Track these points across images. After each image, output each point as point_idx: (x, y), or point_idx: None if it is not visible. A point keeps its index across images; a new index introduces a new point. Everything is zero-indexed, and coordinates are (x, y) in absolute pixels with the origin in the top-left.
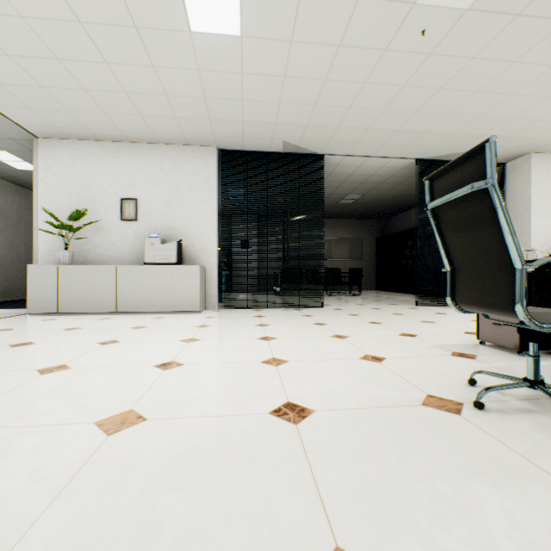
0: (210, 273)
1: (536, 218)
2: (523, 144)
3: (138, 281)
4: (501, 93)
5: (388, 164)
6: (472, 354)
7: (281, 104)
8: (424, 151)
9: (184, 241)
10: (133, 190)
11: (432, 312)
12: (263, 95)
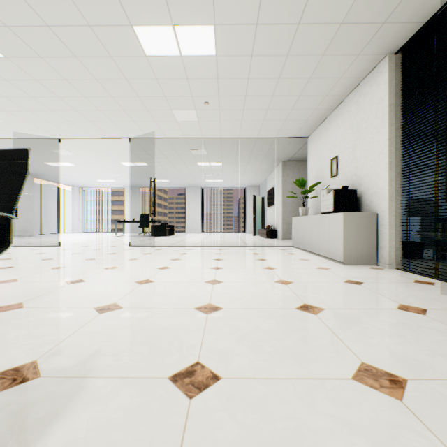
0: (381, 220)
1: None
2: None
3: (316, 228)
4: None
5: None
6: None
7: None
8: None
9: (362, 186)
10: (336, 149)
11: None
12: (295, 1)
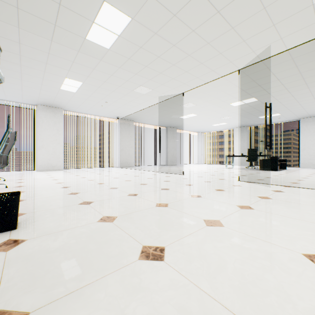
0: None
1: None
2: None
3: None
4: None
5: None
6: None
7: None
8: None
9: None
10: None
11: None
12: None
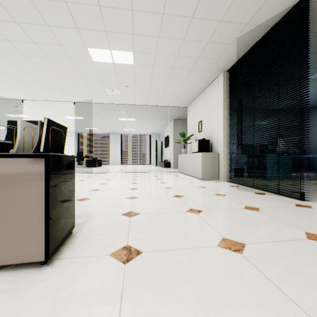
0: (220, 156)
1: None
2: None
3: (190, 161)
4: None
5: None
6: None
7: (185, 38)
8: None
9: (212, 138)
10: (201, 117)
11: None
12: (175, 47)
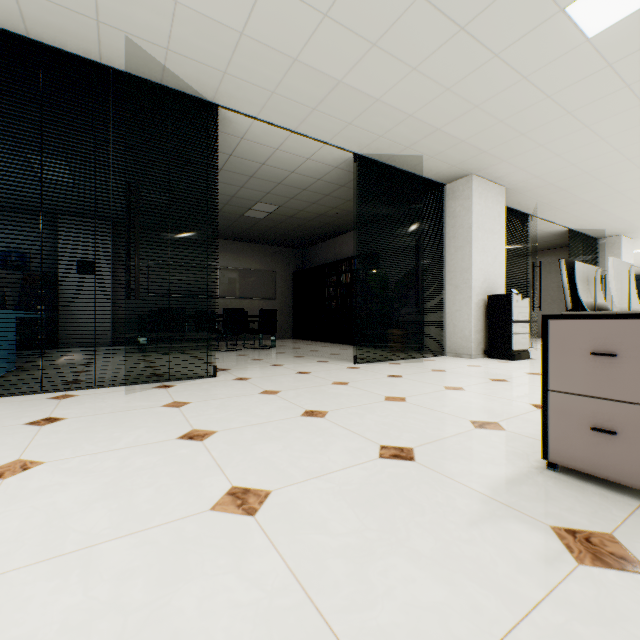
0: None
1: (477, 252)
2: (471, 158)
3: None
4: (487, 46)
5: (318, 154)
6: (600, 531)
7: None
8: (367, 140)
9: None
10: None
11: (384, 375)
12: None
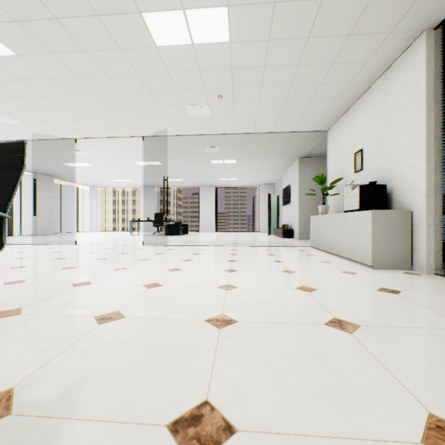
0: (417, 219)
1: None
2: None
3: (338, 228)
4: None
5: None
6: None
7: None
8: None
9: (392, 181)
10: (360, 142)
11: None
12: None
